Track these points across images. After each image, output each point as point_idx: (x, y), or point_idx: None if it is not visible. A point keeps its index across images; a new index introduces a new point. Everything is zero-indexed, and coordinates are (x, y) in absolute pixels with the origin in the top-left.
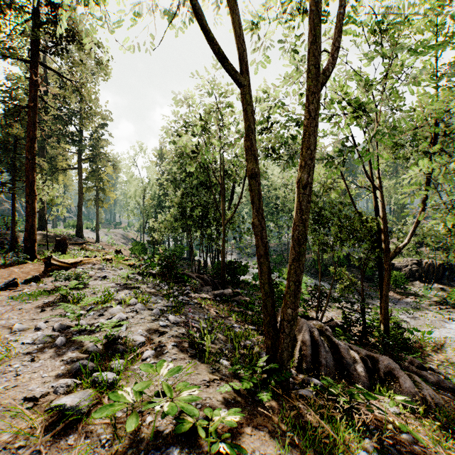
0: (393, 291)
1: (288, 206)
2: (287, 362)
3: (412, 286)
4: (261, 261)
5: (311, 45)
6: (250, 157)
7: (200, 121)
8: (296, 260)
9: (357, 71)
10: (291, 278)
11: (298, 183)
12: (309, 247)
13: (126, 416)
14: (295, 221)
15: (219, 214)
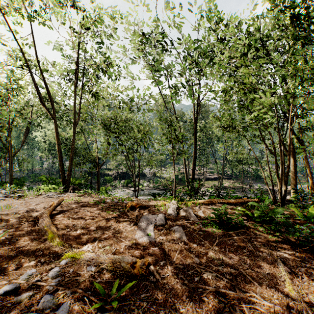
0: (108, 185)
1: (52, 143)
2: (69, 187)
3: (115, 182)
4: (62, 165)
5: (74, 117)
6: (58, 139)
7: (0, 93)
8: (71, 164)
9: (89, 101)
10: (70, 168)
11: (71, 147)
12: (66, 168)
13: (36, 195)
14: (71, 155)
15: (3, 148)
